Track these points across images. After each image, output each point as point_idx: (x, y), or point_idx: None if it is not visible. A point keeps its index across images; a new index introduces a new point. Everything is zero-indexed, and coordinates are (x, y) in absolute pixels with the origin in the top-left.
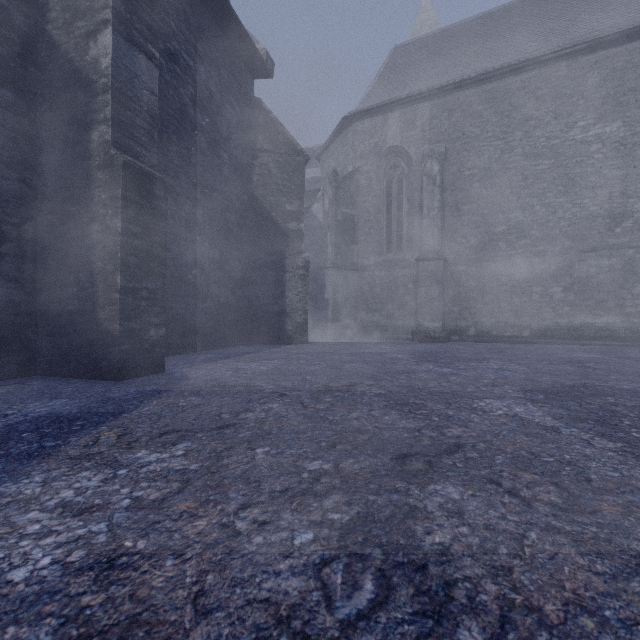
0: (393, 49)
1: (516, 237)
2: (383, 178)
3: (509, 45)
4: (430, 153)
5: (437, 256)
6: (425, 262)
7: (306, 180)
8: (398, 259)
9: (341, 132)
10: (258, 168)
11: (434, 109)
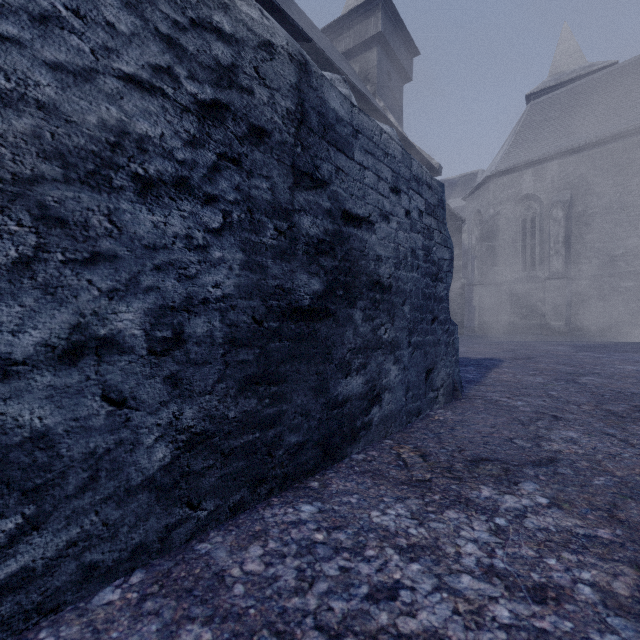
0: (529, 106)
1: (633, 258)
2: (519, 217)
3: (632, 106)
4: (555, 204)
5: (561, 276)
6: (551, 280)
7: None
8: (531, 276)
9: (484, 185)
10: None
11: (561, 166)
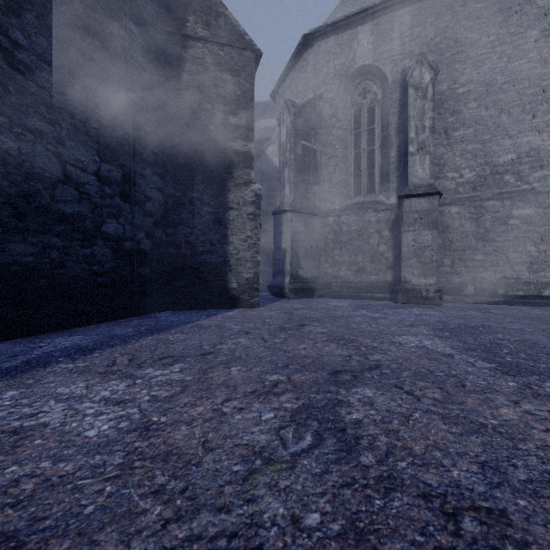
0: None
1: (530, 167)
2: (350, 106)
3: None
4: (419, 57)
5: (431, 190)
6: (413, 199)
7: (261, 129)
8: (370, 201)
9: (300, 57)
10: (189, 63)
11: (416, 15)
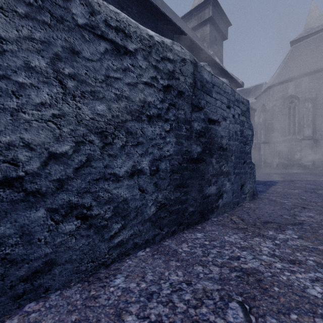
0: (292, 48)
1: None
2: (286, 107)
3: None
4: (307, 100)
5: (310, 138)
6: (304, 140)
7: None
8: (293, 138)
9: (266, 91)
10: None
11: (310, 79)
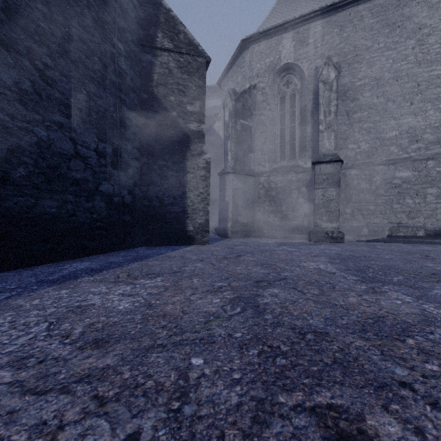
0: None
1: (408, 141)
2: (277, 94)
3: None
4: (327, 60)
5: (335, 158)
6: (322, 165)
7: (209, 108)
8: (291, 165)
9: (239, 56)
10: (158, 67)
11: (326, 26)
